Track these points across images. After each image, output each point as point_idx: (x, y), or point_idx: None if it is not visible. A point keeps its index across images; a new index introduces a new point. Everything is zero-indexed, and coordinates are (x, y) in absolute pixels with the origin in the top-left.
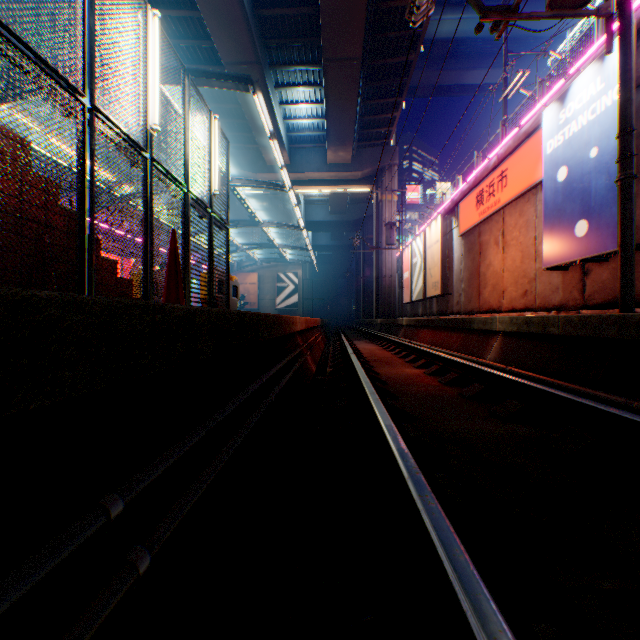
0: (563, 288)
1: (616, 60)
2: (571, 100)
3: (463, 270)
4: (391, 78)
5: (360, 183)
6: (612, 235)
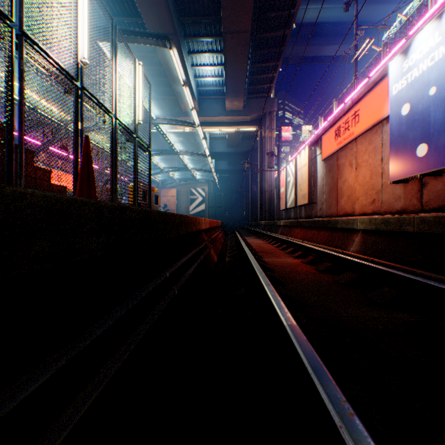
0: (404, 197)
1: None
2: (413, 52)
3: (325, 185)
4: (272, 47)
5: (249, 124)
6: None
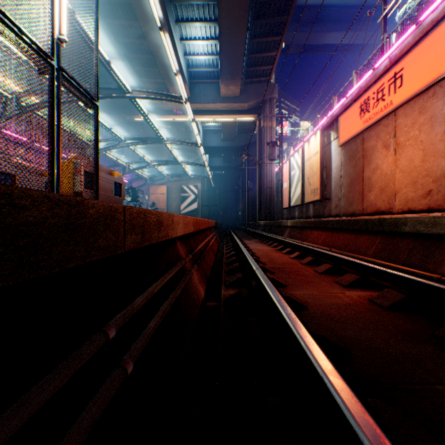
0: None
1: None
2: None
3: (343, 177)
4: (275, 16)
5: (246, 113)
6: None
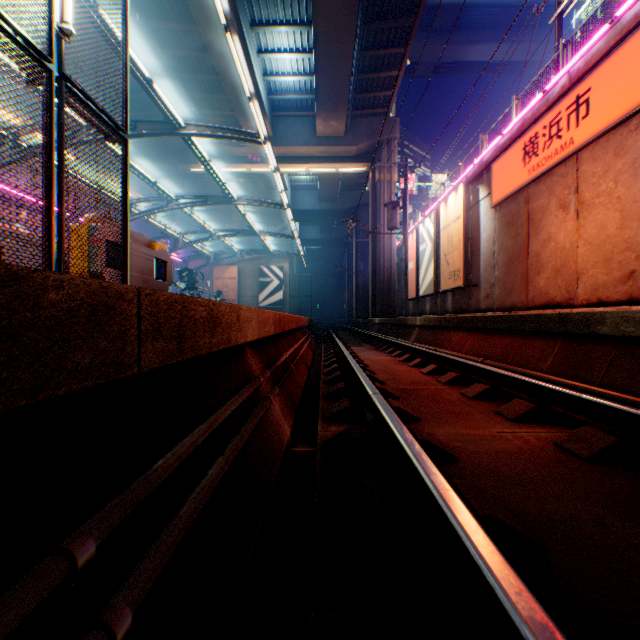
0: None
1: None
2: None
3: (498, 252)
4: (396, 18)
5: (354, 161)
6: None
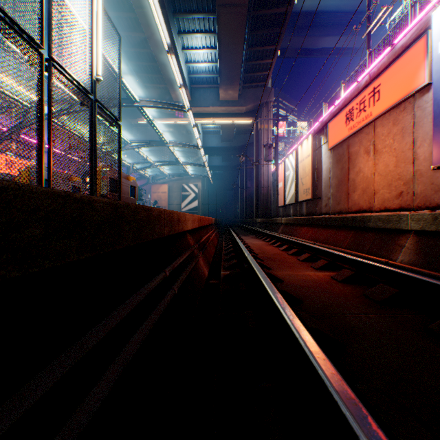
0: None
1: None
2: None
3: (332, 178)
4: (270, 28)
5: (244, 116)
6: None
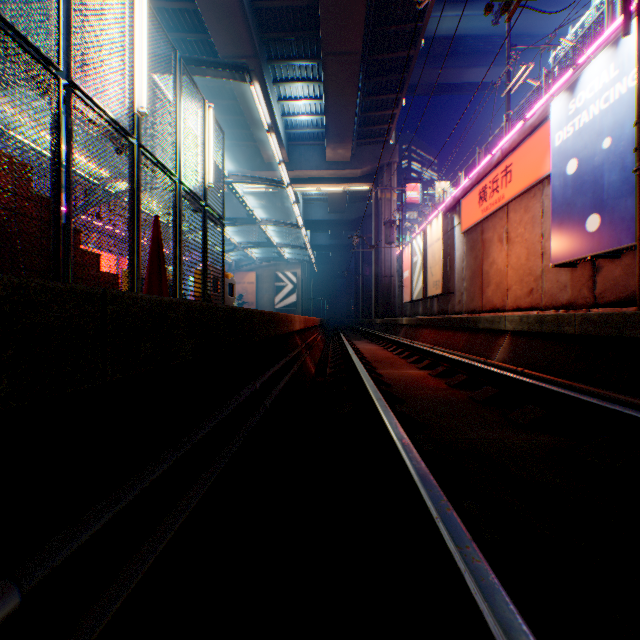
0: (572, 286)
1: (631, 45)
2: (582, 89)
3: (465, 268)
4: (391, 74)
5: (359, 181)
6: (627, 229)
